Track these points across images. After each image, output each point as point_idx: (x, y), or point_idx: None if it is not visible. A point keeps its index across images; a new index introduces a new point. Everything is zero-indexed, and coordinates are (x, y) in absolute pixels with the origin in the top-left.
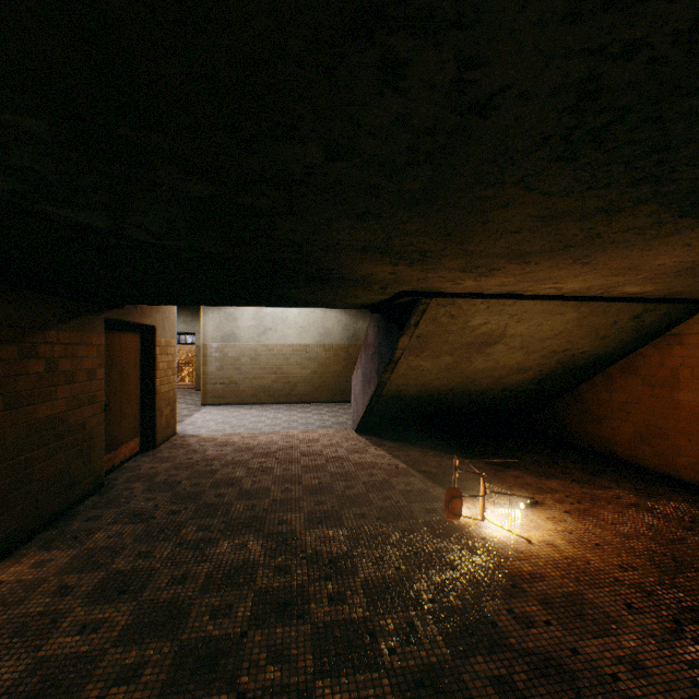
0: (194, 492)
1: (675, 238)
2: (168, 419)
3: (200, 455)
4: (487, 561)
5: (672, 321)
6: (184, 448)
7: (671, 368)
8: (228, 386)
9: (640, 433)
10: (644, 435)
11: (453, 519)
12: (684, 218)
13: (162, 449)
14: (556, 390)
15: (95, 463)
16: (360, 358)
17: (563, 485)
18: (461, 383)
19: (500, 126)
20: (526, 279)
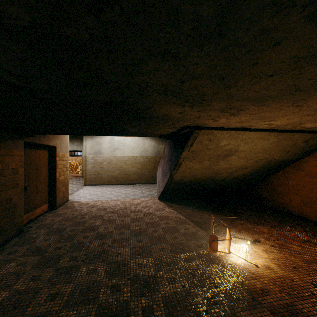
0: (72, 234)
1: None
2: (64, 193)
3: (78, 213)
4: (235, 280)
5: None
6: (71, 208)
7: None
8: (97, 176)
9: (304, 201)
10: (307, 202)
11: (213, 252)
12: None
13: (59, 209)
14: (259, 178)
15: (18, 220)
16: (161, 163)
17: (267, 229)
18: (212, 175)
19: None
20: (256, 117)
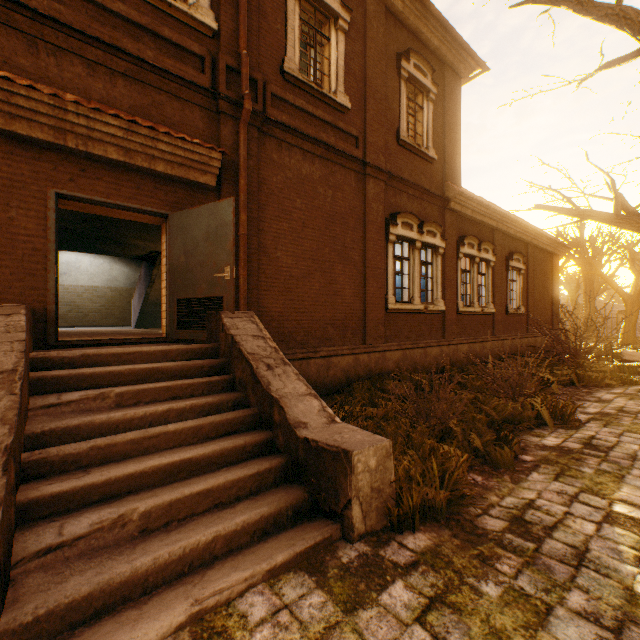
0: None
1: None
2: None
3: None
4: None
5: None
6: None
7: None
8: None
9: None
10: None
11: None
12: None
13: None
14: None
15: None
16: (138, 286)
17: None
18: None
19: (152, 227)
20: None
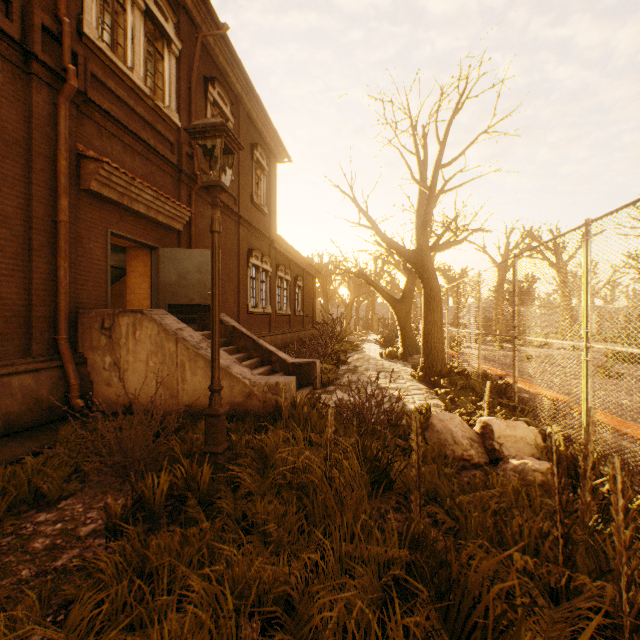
0: None
1: (116, 254)
2: None
3: None
4: None
5: (123, 276)
6: None
7: (123, 291)
8: None
9: None
10: None
11: None
12: (116, 252)
13: None
14: None
15: None
16: None
17: None
18: None
19: None
20: None
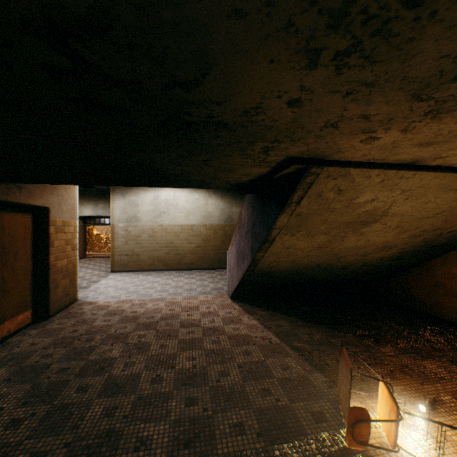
0: (57, 382)
1: None
2: (66, 290)
3: (86, 327)
4: None
5: None
6: (75, 317)
7: None
8: (131, 256)
9: None
10: None
11: (357, 447)
12: None
13: (55, 319)
14: (407, 264)
15: None
16: (235, 236)
17: (444, 368)
18: (328, 260)
19: None
20: None
